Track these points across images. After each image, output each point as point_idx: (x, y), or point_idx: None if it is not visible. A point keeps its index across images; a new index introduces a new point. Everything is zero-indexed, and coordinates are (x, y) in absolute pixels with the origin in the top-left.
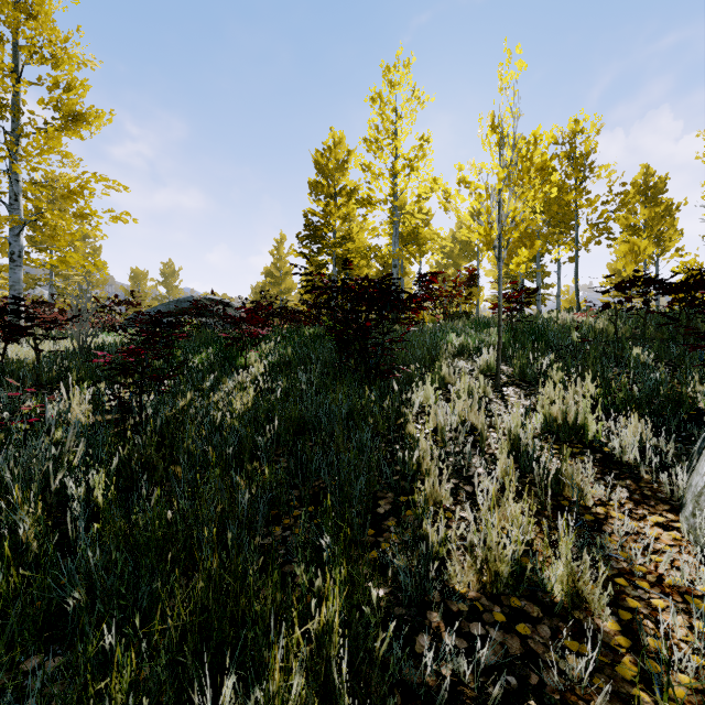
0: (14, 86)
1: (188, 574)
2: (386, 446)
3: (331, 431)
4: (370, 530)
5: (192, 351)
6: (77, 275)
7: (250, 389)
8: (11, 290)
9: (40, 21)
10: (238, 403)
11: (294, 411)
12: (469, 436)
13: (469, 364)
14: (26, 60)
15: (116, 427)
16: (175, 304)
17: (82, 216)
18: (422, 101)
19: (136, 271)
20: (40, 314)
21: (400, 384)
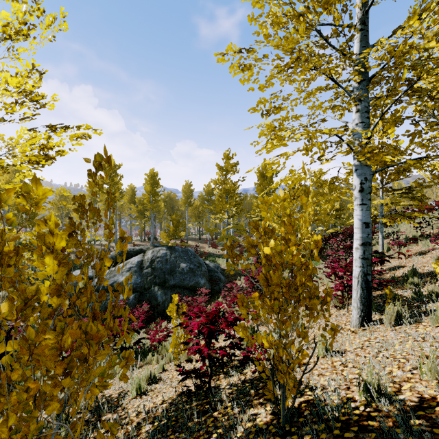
0: None
1: None
2: None
3: None
4: None
5: None
6: None
7: None
8: None
9: None
10: None
11: None
12: None
13: None
14: None
15: None
16: None
17: None
18: None
19: None
20: None
21: None
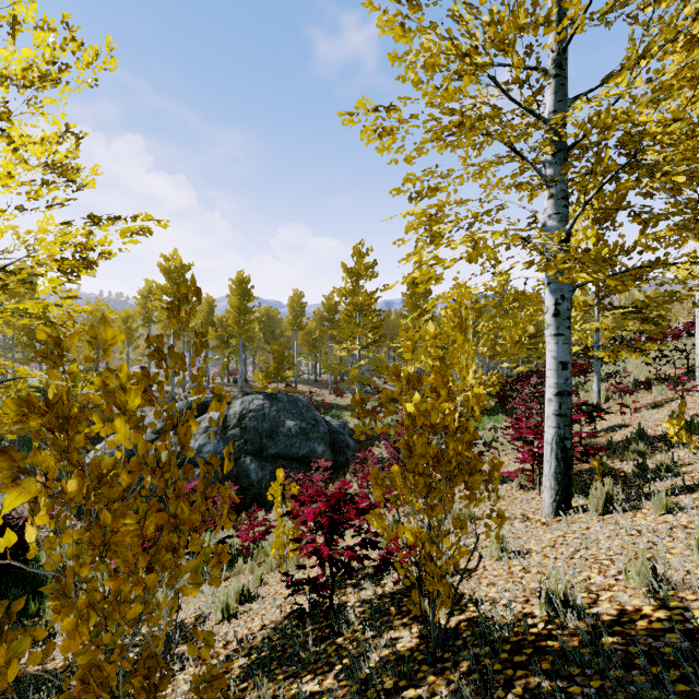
0: None
1: None
2: None
3: None
4: None
5: None
6: None
7: None
8: None
9: None
10: None
11: None
12: None
13: None
14: None
15: None
16: None
17: None
18: None
19: None
20: None
21: None
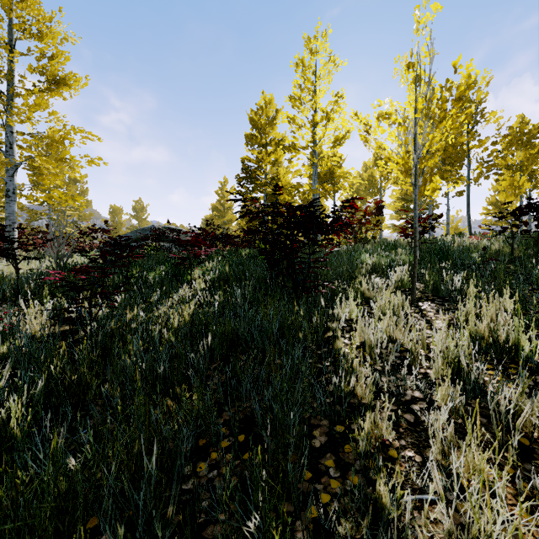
0: (9, 56)
1: (93, 536)
2: (315, 362)
3: (262, 347)
4: (306, 472)
5: (148, 269)
6: (69, 211)
7: (190, 303)
8: (7, 220)
9: (28, 2)
10: (176, 318)
11: (228, 326)
12: (397, 353)
13: (383, 280)
14: (21, 37)
15: (65, 340)
16: (141, 232)
17: (62, 160)
18: (337, 66)
19: (113, 207)
20: (18, 238)
21: (324, 299)
